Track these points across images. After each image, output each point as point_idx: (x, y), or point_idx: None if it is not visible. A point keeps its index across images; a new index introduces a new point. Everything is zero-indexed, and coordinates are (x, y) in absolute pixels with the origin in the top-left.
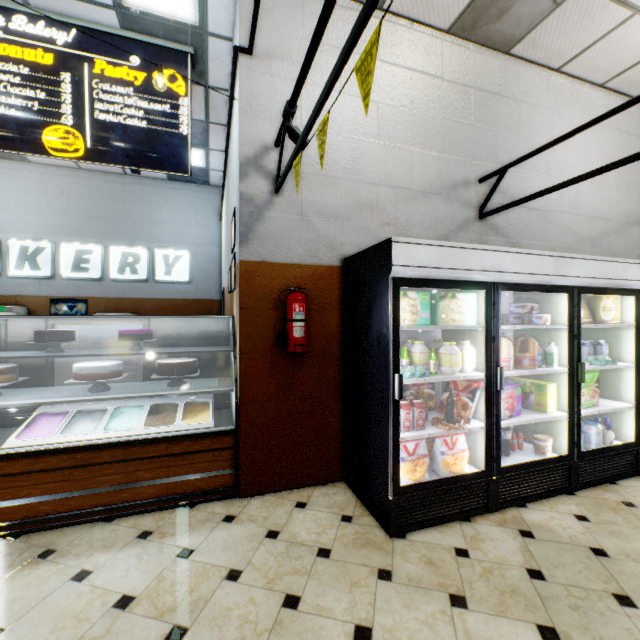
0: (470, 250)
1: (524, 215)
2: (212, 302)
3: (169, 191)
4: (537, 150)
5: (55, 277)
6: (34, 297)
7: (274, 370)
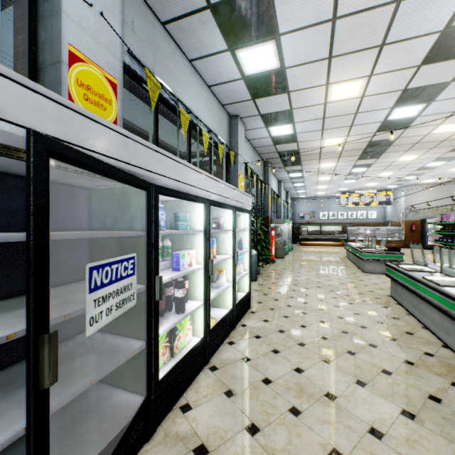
0: None
1: None
2: (382, 223)
3: None
4: None
5: (346, 218)
6: (342, 223)
7: (409, 233)
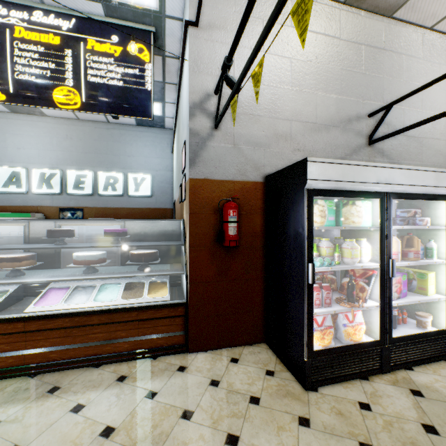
0: (368, 167)
1: (404, 141)
2: (166, 210)
3: (137, 133)
4: (419, 88)
5: (62, 193)
6: (49, 207)
7: (214, 259)
